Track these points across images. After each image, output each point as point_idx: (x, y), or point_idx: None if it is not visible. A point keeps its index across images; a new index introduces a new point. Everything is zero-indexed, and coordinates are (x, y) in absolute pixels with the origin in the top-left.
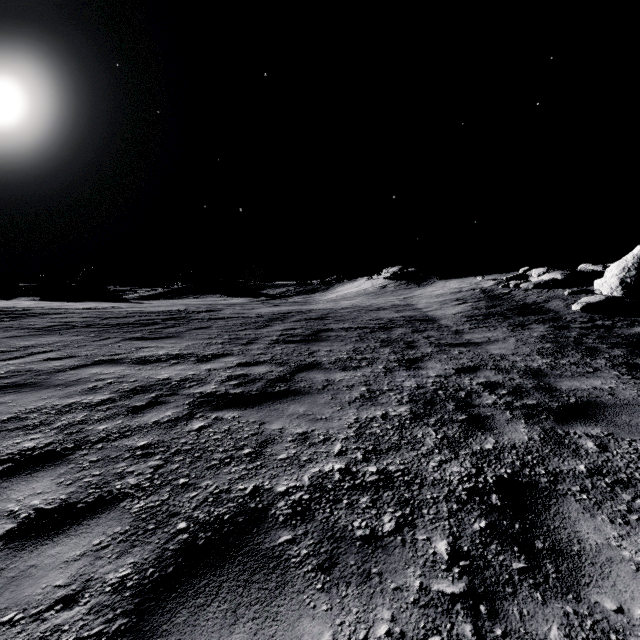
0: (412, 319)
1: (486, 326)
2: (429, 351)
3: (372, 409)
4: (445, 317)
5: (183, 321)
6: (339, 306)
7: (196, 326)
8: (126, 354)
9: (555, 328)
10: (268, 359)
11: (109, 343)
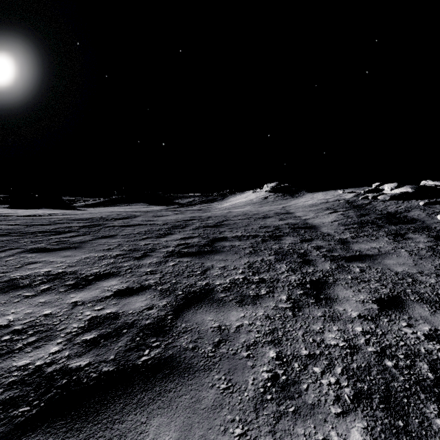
0: (296, 227)
1: (366, 235)
2: (328, 268)
3: (300, 435)
4: (324, 225)
5: (95, 229)
6: (232, 214)
7: (103, 234)
8: (2, 274)
9: (435, 238)
10: (154, 282)
11: (2, 256)
